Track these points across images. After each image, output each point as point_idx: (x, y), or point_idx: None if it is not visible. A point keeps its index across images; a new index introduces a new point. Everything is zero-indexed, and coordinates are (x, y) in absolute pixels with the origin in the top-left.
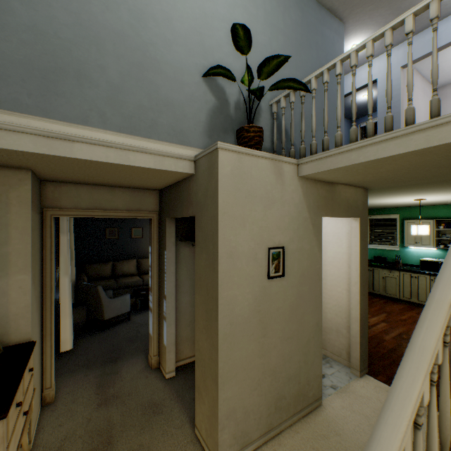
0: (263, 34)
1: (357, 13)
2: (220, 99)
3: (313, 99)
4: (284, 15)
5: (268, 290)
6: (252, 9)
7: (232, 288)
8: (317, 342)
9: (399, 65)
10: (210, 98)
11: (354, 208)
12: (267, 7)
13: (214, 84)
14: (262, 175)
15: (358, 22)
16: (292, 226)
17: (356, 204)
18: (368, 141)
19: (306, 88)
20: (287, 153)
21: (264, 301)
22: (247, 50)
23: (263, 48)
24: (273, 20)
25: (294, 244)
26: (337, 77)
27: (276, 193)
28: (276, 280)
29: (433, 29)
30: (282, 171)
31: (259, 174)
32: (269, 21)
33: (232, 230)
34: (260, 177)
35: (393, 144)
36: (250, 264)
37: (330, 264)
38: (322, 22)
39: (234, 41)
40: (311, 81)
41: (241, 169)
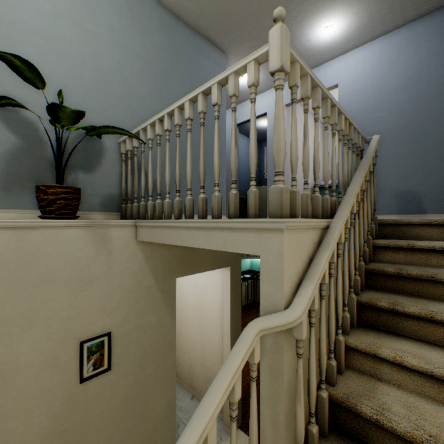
0: (108, 57)
1: (237, 47)
2: (27, 137)
3: (150, 150)
4: (143, 37)
5: (81, 396)
6: (89, 24)
7: (4, 421)
8: (169, 424)
9: (283, 103)
10: (6, 136)
11: (223, 257)
12: (115, 24)
13: (15, 117)
14: (70, 250)
15: (240, 56)
16: (128, 302)
17: (226, 253)
18: (183, 222)
19: (138, 137)
20: (147, 198)
21: (74, 413)
22: (41, 84)
23: (108, 74)
24: (126, 41)
25: (131, 323)
26: (166, 133)
27: (98, 267)
28: (98, 378)
29: (232, 108)
30: (108, 238)
31: (64, 249)
32: (119, 42)
33: (4, 338)
34: (65, 253)
35: (201, 235)
36: (44, 374)
37: (209, 309)
38: (198, 51)
39: (14, 70)
40: (147, 128)
41: (24, 249)
